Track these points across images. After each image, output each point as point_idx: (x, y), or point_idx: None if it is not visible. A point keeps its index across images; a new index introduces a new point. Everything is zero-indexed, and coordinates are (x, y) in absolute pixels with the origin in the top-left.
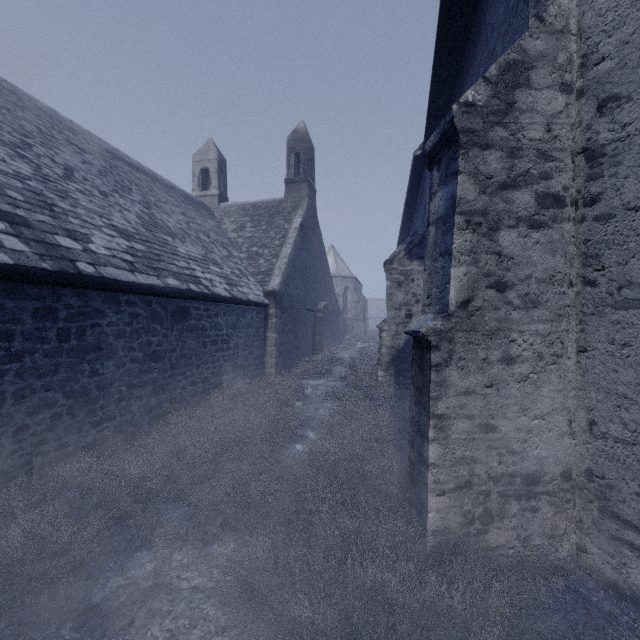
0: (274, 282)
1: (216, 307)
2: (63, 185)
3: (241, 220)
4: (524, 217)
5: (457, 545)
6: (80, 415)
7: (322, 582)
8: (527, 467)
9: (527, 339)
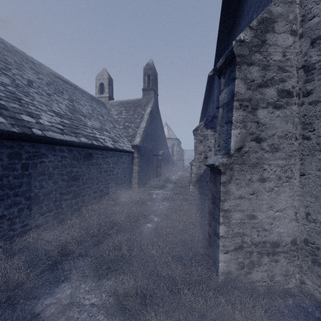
0: (137, 140)
1: (107, 153)
2: (27, 89)
3: (120, 109)
4: (271, 102)
5: (235, 280)
6: (34, 209)
7: (162, 302)
8: (272, 238)
9: (272, 168)
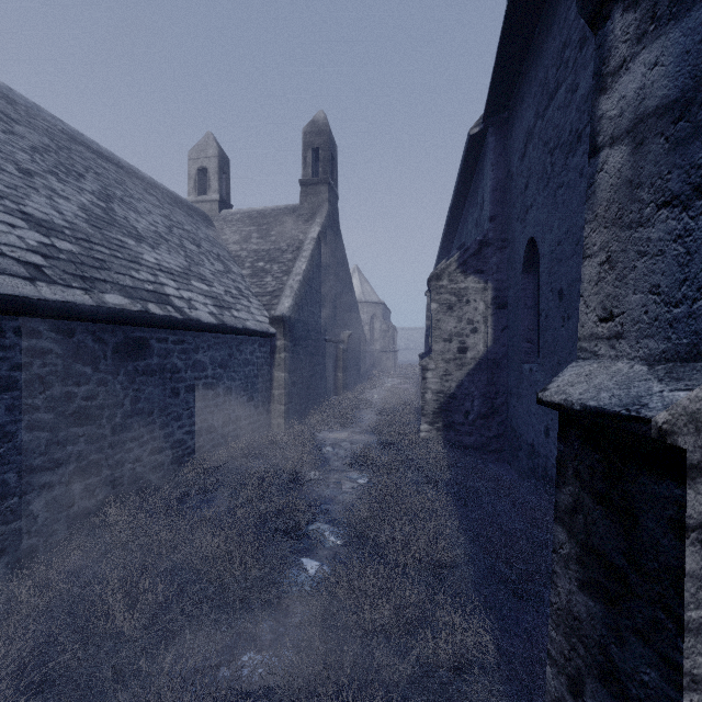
0: (283, 305)
1: (195, 338)
2: None
3: (246, 230)
4: None
5: None
6: None
7: None
8: None
9: None
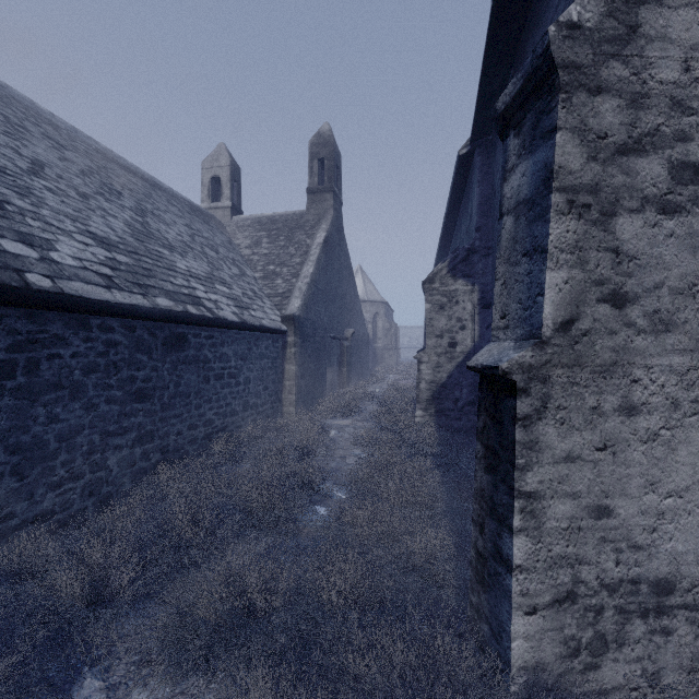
0: (293, 305)
1: (222, 334)
2: (26, 181)
3: (256, 235)
4: (652, 197)
5: (555, 688)
6: (31, 475)
7: None
8: (657, 568)
9: (656, 378)
